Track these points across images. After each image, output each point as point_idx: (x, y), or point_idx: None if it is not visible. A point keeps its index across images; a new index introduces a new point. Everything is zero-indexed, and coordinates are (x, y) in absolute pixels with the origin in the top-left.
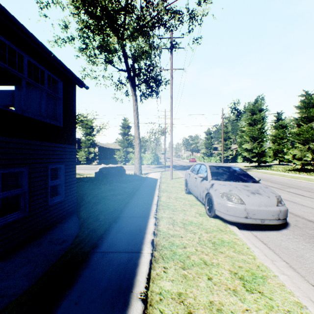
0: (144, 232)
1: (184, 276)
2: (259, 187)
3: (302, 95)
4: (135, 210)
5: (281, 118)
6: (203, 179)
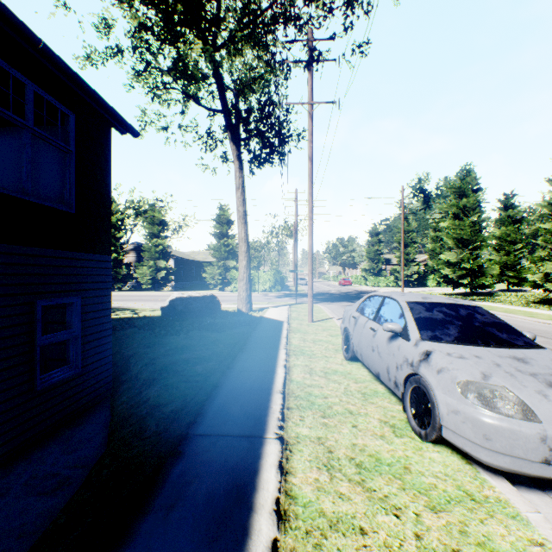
0: (249, 506)
1: None
2: None
3: None
4: (231, 410)
5: (511, 205)
6: (395, 335)
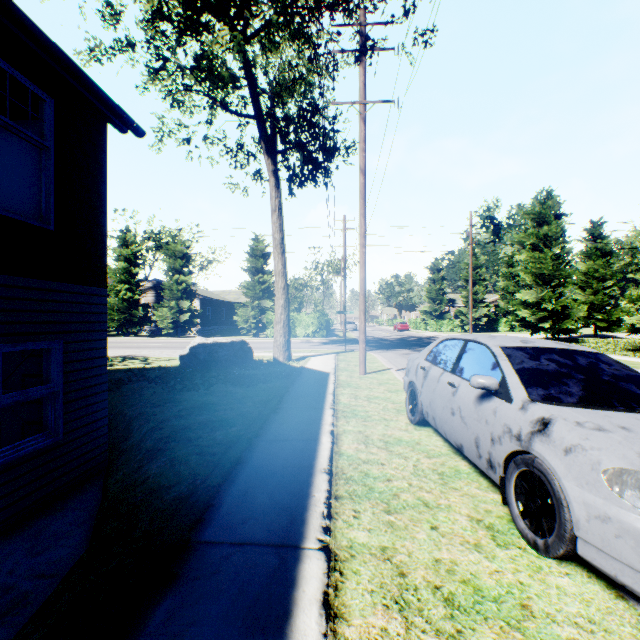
0: None
1: None
2: None
3: None
4: (256, 501)
5: (600, 235)
6: (487, 393)
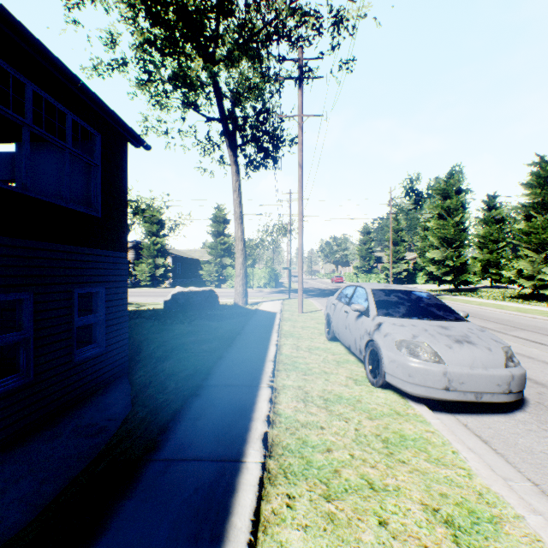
0: (249, 418)
1: (329, 517)
2: (469, 329)
3: (534, 163)
4: (234, 372)
5: (494, 206)
6: (361, 314)
